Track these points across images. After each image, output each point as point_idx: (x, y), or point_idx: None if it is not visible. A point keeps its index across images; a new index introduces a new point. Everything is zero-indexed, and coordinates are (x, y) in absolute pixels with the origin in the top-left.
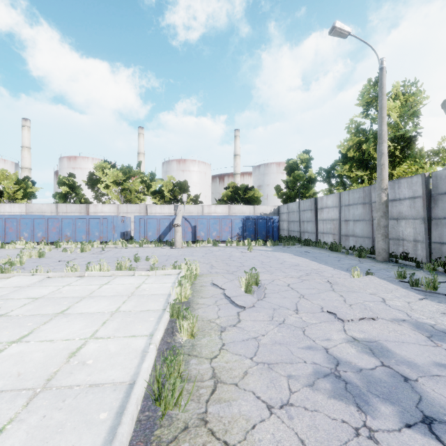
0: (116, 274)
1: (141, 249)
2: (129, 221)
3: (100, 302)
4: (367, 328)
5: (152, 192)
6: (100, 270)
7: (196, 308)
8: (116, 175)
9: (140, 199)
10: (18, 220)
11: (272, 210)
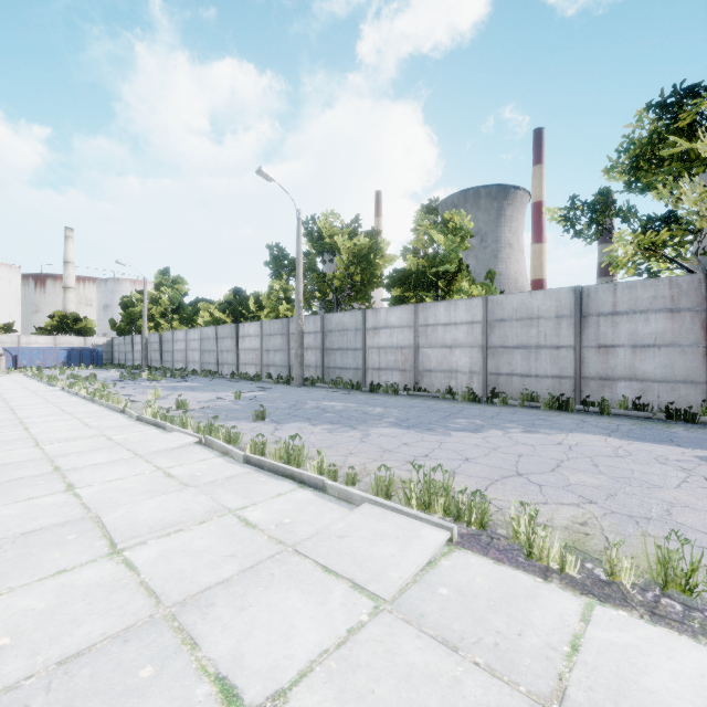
0: None
1: None
2: None
3: None
4: None
5: None
6: None
7: None
8: None
9: None
10: None
11: (106, 341)
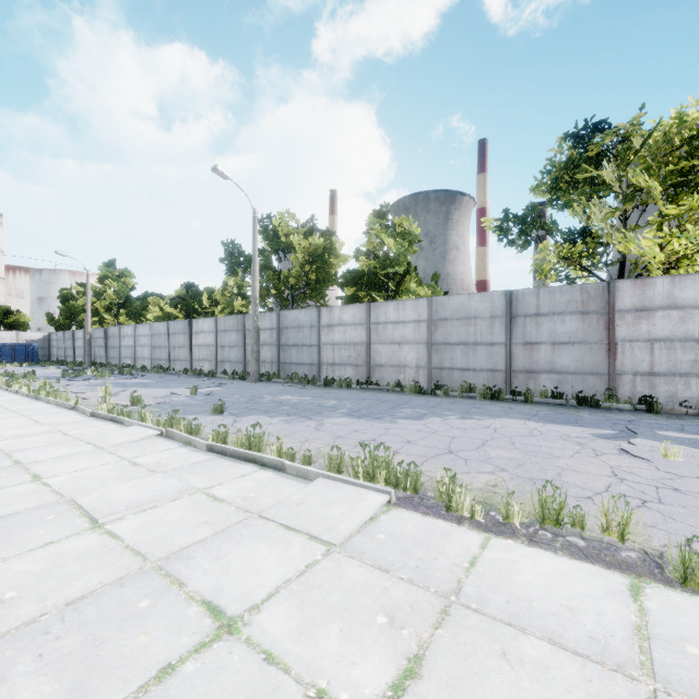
0: None
1: None
2: None
3: None
4: None
5: None
6: None
7: None
8: None
9: None
10: None
11: (42, 336)
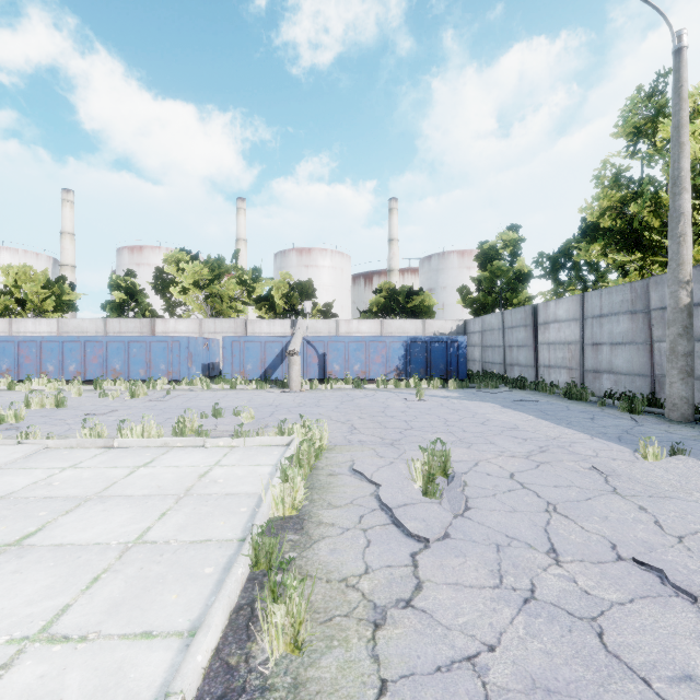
0: (170, 444)
1: (232, 392)
2: (217, 346)
3: (113, 512)
4: None
5: (255, 299)
6: (142, 434)
7: (315, 537)
8: (199, 273)
9: (237, 311)
10: (39, 344)
11: (455, 327)
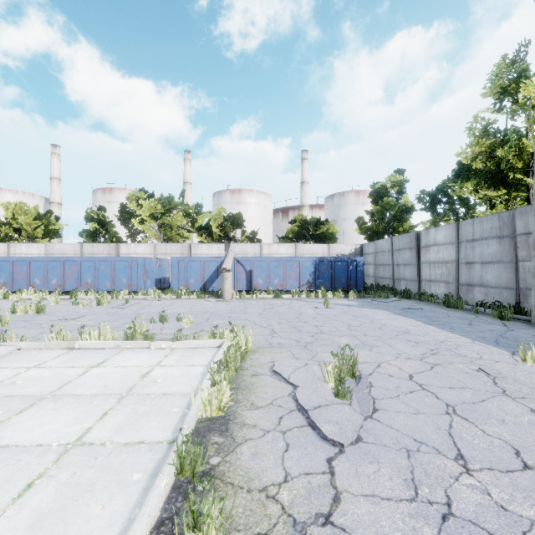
0: (121, 346)
1: (177, 301)
2: (167, 264)
3: (61, 411)
4: None
5: (197, 228)
6: (98, 338)
7: (238, 440)
8: (154, 208)
9: (183, 237)
10: (28, 263)
11: (353, 249)
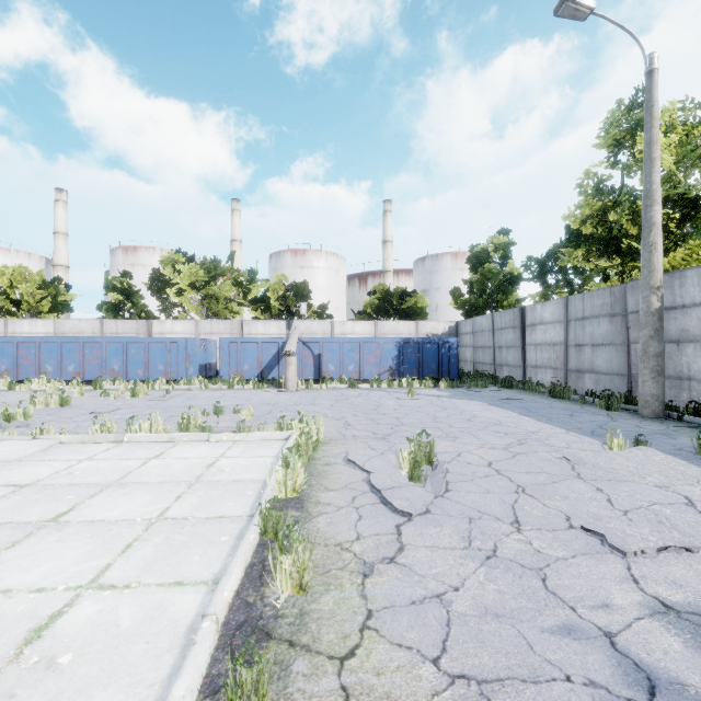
0: (177, 439)
1: (230, 392)
2: (213, 346)
3: (134, 495)
4: (684, 575)
5: (251, 301)
6: (150, 430)
7: (314, 513)
8: (195, 274)
9: (233, 312)
10: (37, 345)
11: (447, 328)
